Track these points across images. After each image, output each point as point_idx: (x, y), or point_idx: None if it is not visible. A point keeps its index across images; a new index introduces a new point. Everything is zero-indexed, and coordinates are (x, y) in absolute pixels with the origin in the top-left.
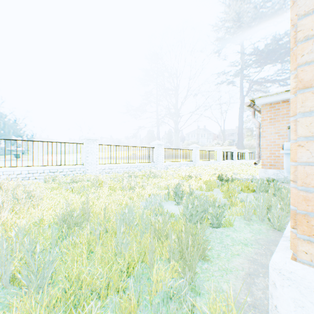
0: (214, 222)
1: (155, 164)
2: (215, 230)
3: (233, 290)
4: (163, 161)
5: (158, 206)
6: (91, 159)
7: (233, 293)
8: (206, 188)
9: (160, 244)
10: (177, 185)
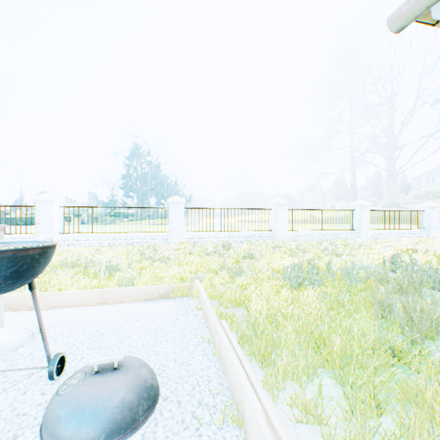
0: (435, 285)
1: (355, 232)
2: (436, 293)
3: (438, 312)
4: (368, 228)
5: (373, 270)
6: (278, 225)
7: (437, 312)
8: (437, 263)
9: (380, 286)
10: (394, 255)
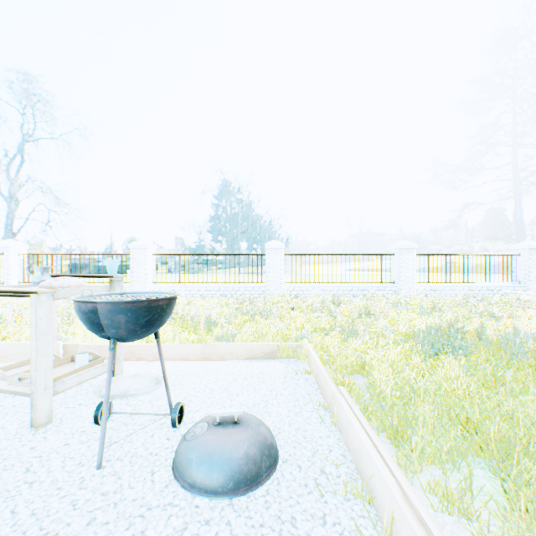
0: None
1: (521, 286)
2: None
3: None
4: None
5: None
6: (404, 275)
7: None
8: None
9: None
10: None
